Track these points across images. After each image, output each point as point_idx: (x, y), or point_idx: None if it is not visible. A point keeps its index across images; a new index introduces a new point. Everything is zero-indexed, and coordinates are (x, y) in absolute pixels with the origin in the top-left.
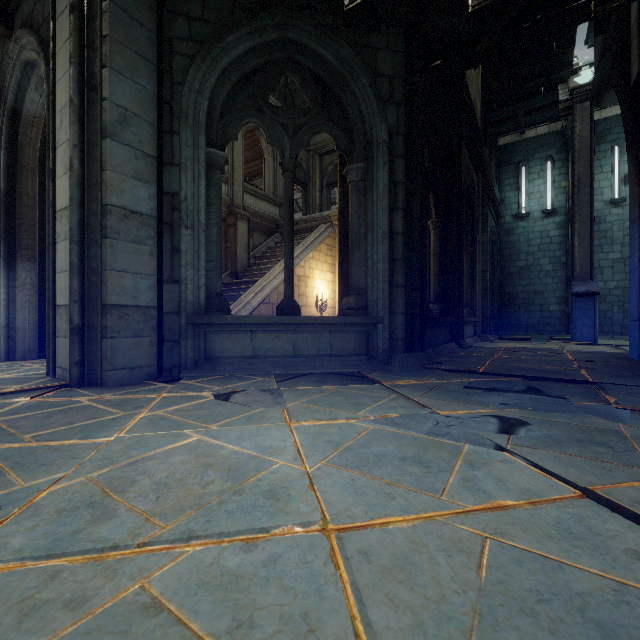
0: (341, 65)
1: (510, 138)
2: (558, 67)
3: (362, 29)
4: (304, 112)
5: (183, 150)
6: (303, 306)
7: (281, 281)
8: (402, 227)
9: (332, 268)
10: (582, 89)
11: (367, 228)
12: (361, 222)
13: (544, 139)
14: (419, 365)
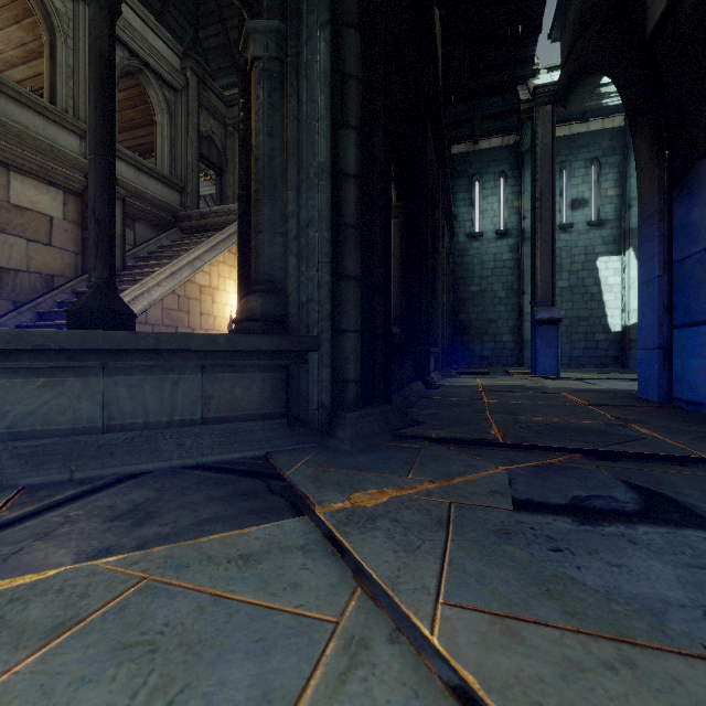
0: None
1: (464, 147)
2: (520, 61)
3: None
4: None
5: None
6: (208, 330)
7: (169, 291)
8: (356, 164)
9: None
10: (545, 89)
11: (287, 153)
12: (275, 144)
13: (498, 153)
14: (388, 431)
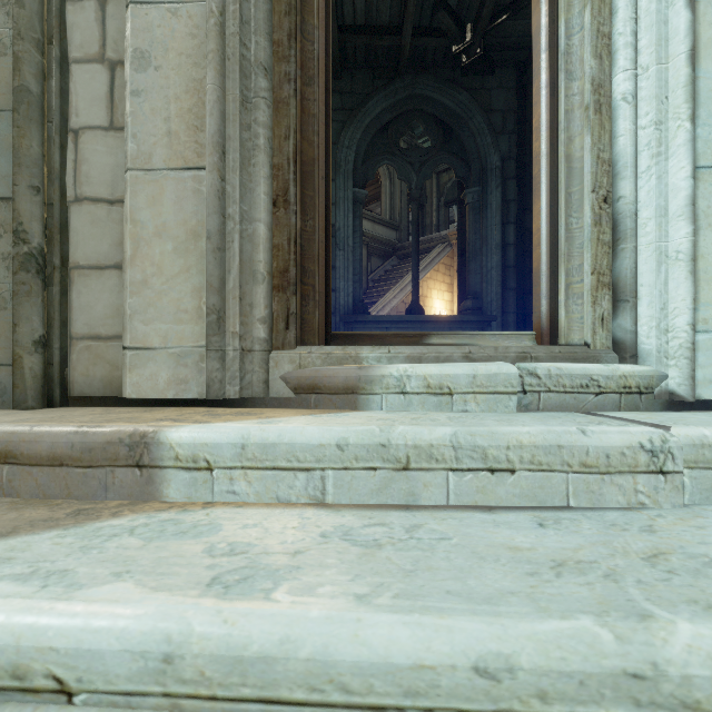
0: (459, 108)
1: None
2: None
3: (477, 75)
4: (428, 150)
5: (338, 193)
6: None
7: (400, 300)
8: (514, 239)
9: (450, 288)
10: None
11: (482, 241)
12: (477, 237)
13: None
14: None
